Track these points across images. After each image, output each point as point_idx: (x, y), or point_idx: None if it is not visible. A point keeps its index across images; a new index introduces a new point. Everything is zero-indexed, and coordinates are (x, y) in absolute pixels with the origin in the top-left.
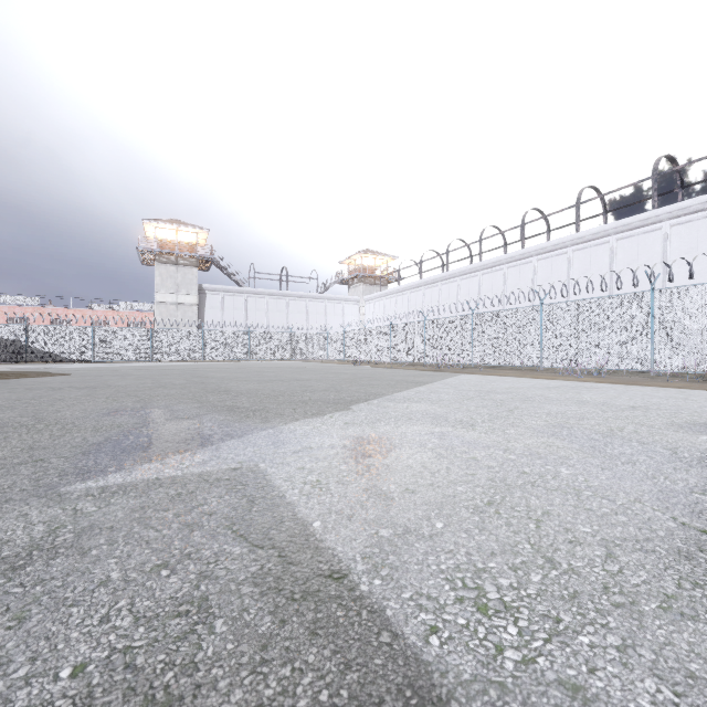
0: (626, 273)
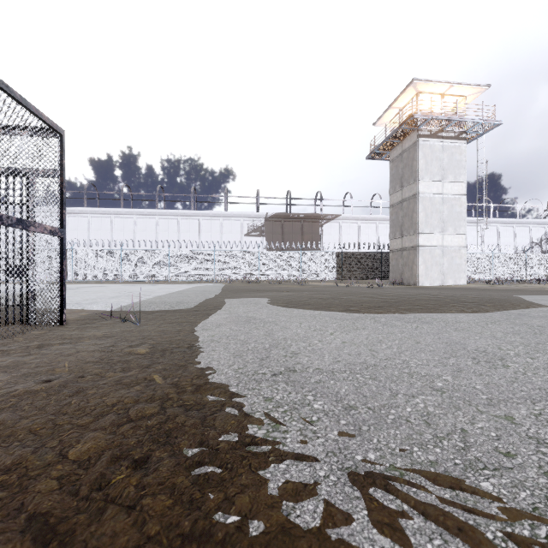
0: (73, 234)
